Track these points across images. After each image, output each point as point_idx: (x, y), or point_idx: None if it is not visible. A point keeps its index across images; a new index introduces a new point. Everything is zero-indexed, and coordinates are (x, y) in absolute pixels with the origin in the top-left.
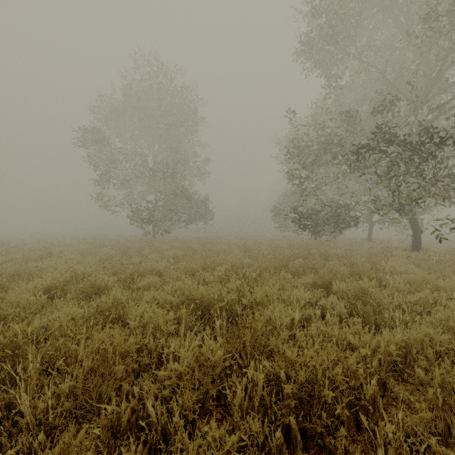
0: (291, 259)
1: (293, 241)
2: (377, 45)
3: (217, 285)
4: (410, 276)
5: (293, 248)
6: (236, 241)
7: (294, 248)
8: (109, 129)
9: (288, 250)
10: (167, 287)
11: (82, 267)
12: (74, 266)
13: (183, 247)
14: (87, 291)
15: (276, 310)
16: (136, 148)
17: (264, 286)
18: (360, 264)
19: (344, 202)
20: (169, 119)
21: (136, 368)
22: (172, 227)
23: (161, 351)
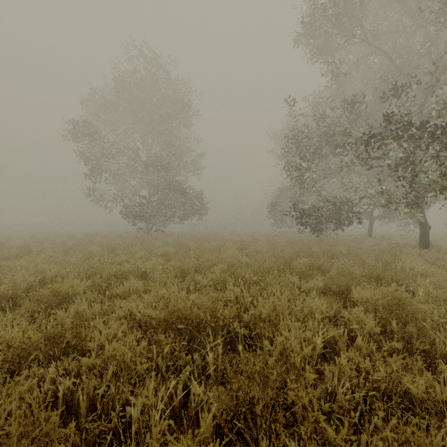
0: (294, 257)
1: (290, 237)
2: (382, 30)
3: (210, 292)
4: (438, 280)
5: (292, 245)
6: (231, 237)
7: (294, 245)
8: (100, 122)
9: (288, 247)
10: (148, 297)
11: (54, 268)
12: (40, 269)
13: (176, 244)
14: (47, 302)
15: (291, 335)
16: (128, 142)
17: (271, 297)
18: (373, 264)
19: (345, 196)
20: (162, 111)
21: (81, 442)
22: (167, 223)
23: (116, 421)
